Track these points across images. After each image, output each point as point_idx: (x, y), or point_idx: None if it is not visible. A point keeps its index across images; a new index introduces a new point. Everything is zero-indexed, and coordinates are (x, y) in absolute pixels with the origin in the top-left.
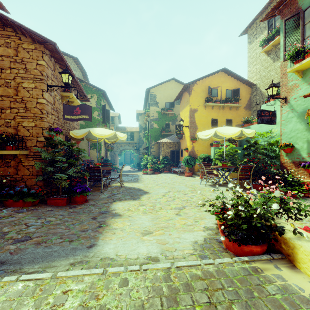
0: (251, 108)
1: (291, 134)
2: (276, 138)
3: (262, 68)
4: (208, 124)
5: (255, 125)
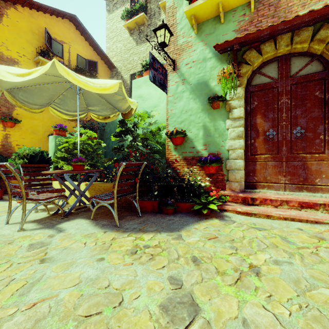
0: None
1: (182, 117)
2: (160, 124)
3: (124, 48)
4: None
5: None
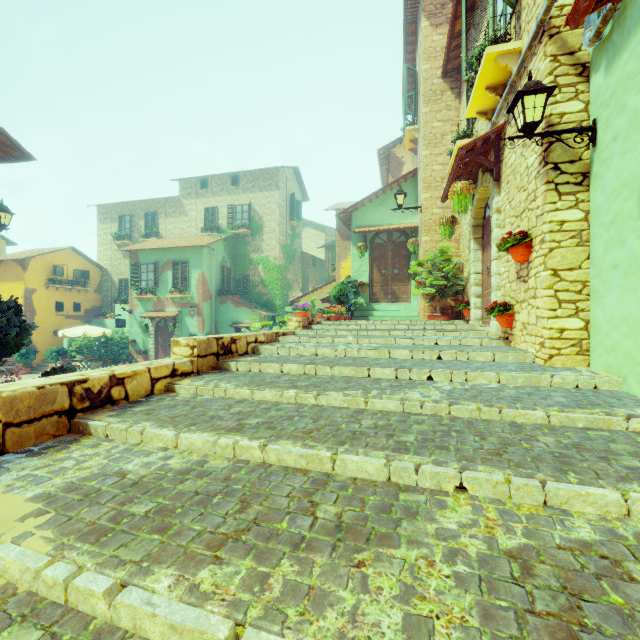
0: (102, 292)
1: (135, 334)
2: (127, 335)
3: (114, 256)
4: (51, 308)
5: (110, 319)
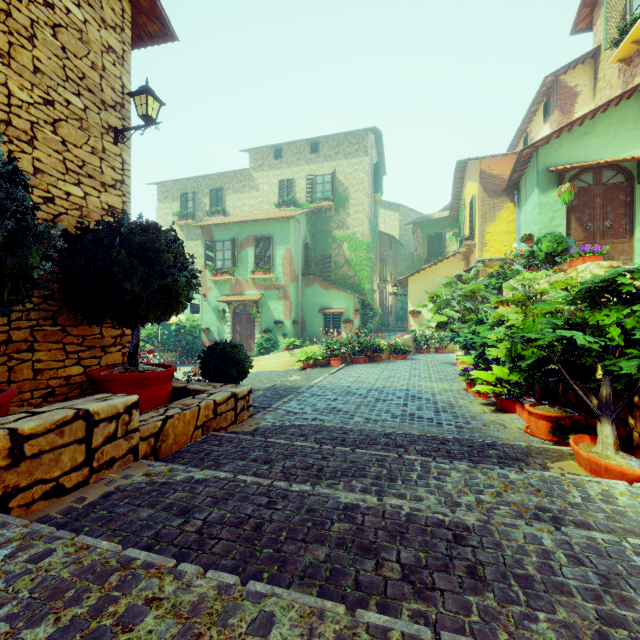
0: None
1: (209, 321)
2: (199, 323)
3: None
4: None
5: None
